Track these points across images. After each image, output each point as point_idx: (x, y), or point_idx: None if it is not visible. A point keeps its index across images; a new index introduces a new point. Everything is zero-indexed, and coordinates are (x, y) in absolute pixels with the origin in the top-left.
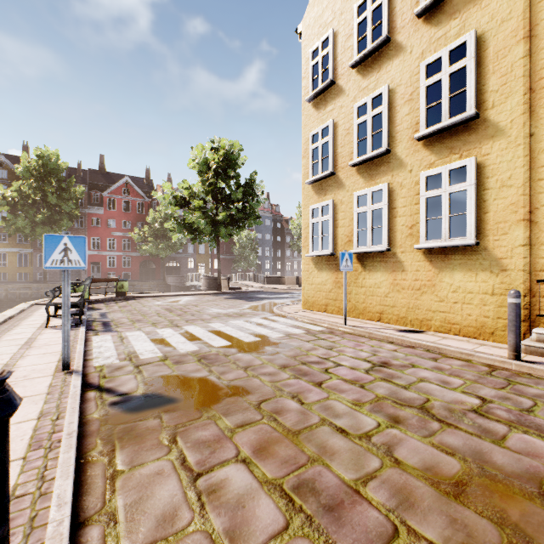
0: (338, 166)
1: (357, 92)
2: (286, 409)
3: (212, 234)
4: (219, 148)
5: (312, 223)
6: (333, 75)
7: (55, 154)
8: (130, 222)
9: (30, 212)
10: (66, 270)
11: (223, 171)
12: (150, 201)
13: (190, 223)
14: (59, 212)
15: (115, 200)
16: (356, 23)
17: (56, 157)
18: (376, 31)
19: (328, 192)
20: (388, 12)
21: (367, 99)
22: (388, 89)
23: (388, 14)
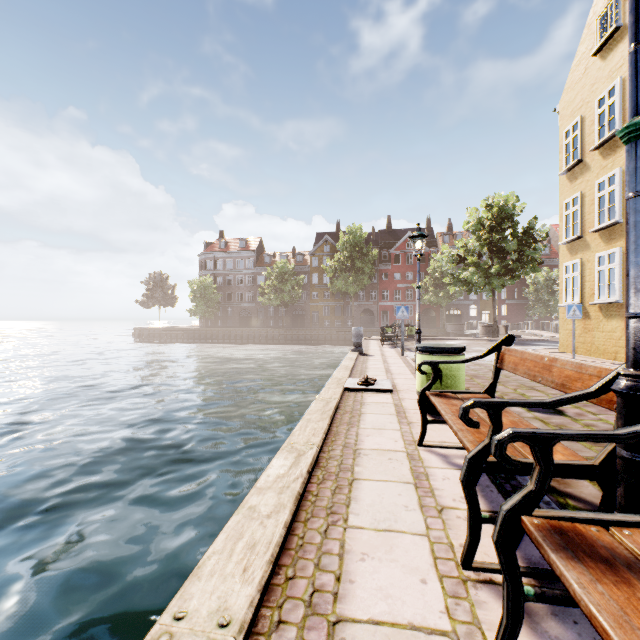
0: (585, 230)
1: (599, 170)
2: (482, 370)
3: (485, 285)
4: (493, 204)
5: (565, 278)
6: (581, 154)
7: (359, 228)
8: (412, 273)
9: (344, 276)
10: (402, 319)
11: (497, 224)
12: (430, 250)
13: (465, 278)
14: (362, 273)
15: (399, 254)
16: (597, 114)
17: (360, 231)
18: (612, 121)
19: (578, 252)
20: (620, 108)
21: (604, 177)
22: (620, 171)
23: (619, 110)
